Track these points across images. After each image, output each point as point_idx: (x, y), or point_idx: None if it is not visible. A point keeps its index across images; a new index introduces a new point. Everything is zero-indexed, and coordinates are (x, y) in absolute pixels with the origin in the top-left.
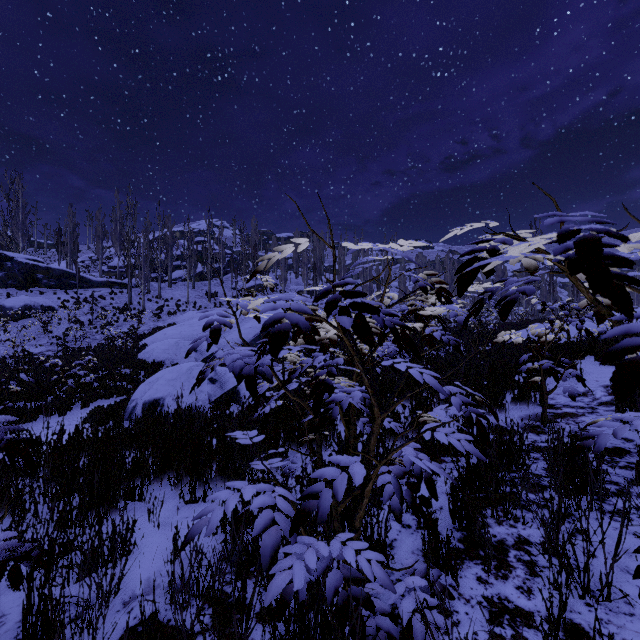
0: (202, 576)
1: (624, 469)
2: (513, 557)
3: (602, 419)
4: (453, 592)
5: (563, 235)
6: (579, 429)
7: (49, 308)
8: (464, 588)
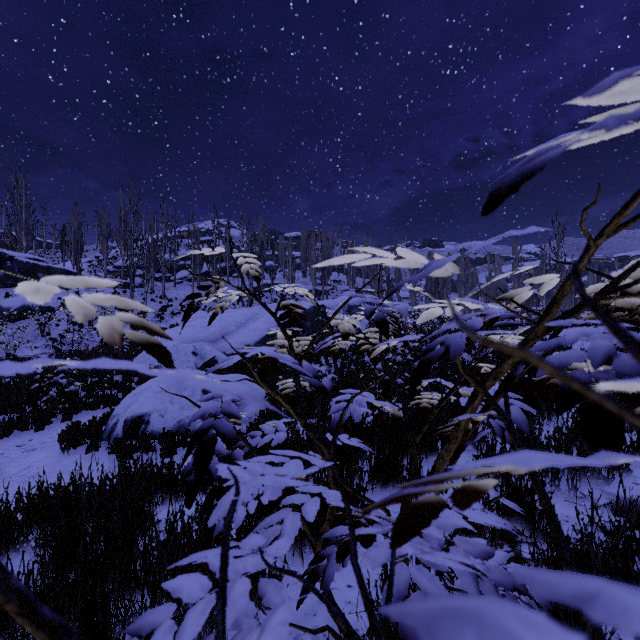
0: None
1: None
2: None
3: None
4: None
5: None
6: None
7: (48, 309)
8: None
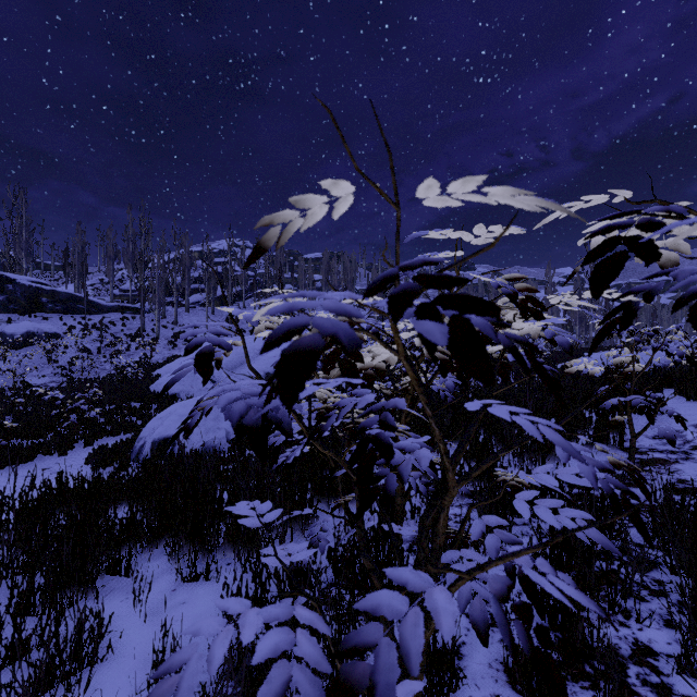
0: None
1: None
2: (635, 677)
3: None
4: None
5: None
6: None
7: (54, 335)
8: None
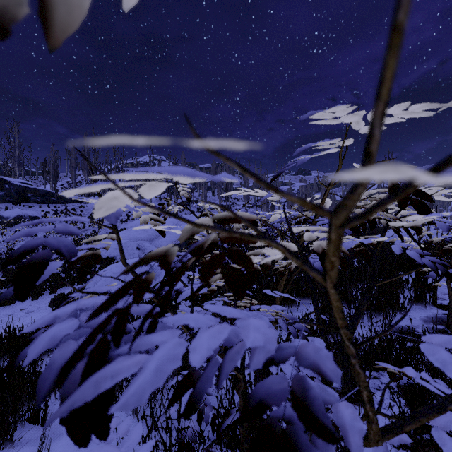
0: None
1: None
2: None
3: None
4: None
5: None
6: None
7: (35, 217)
8: None
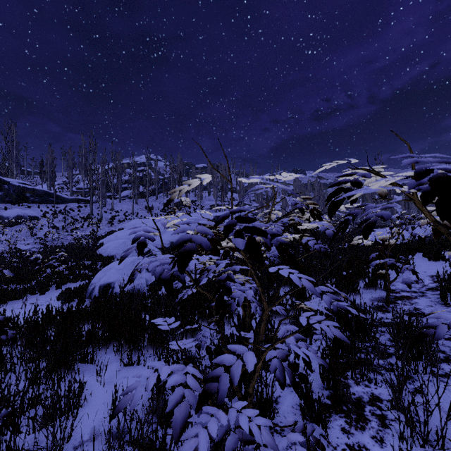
0: (134, 425)
1: (448, 340)
2: (368, 411)
3: (438, 311)
4: (323, 440)
5: (419, 174)
6: (417, 313)
7: (34, 217)
8: (332, 437)
